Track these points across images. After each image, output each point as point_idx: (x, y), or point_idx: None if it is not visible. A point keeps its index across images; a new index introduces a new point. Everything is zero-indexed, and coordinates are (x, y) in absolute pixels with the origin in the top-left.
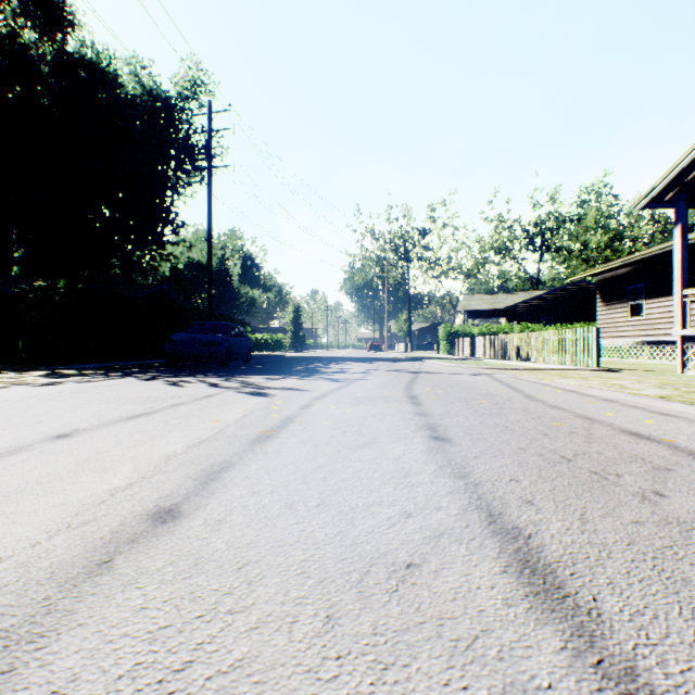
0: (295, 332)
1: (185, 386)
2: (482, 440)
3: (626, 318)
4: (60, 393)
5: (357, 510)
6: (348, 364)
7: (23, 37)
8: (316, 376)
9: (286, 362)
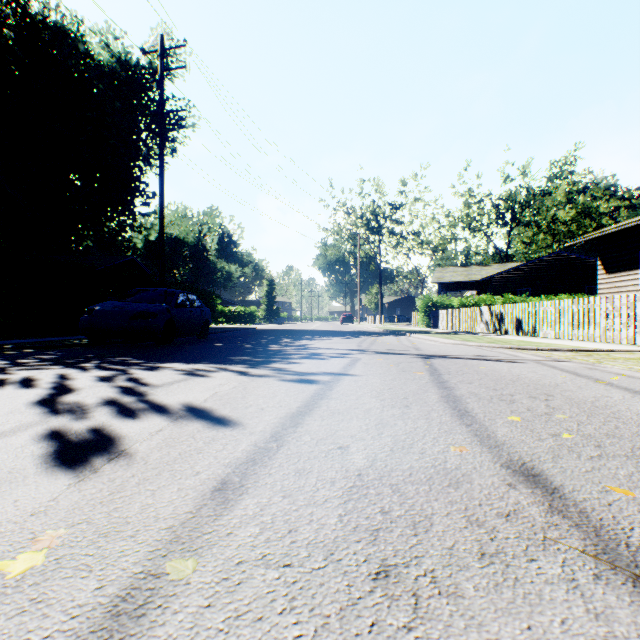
0: (269, 305)
1: None
2: None
3: (638, 286)
4: None
5: None
6: (321, 340)
7: None
8: (272, 364)
9: (249, 336)
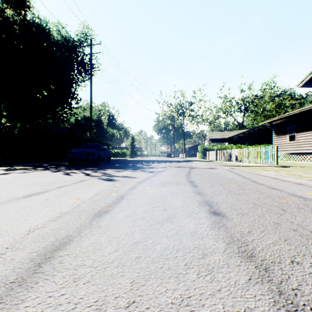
0: (132, 149)
1: (72, 175)
2: (245, 215)
3: (287, 142)
4: (2, 179)
5: None
6: (156, 163)
7: (6, 12)
8: (140, 169)
9: (127, 162)
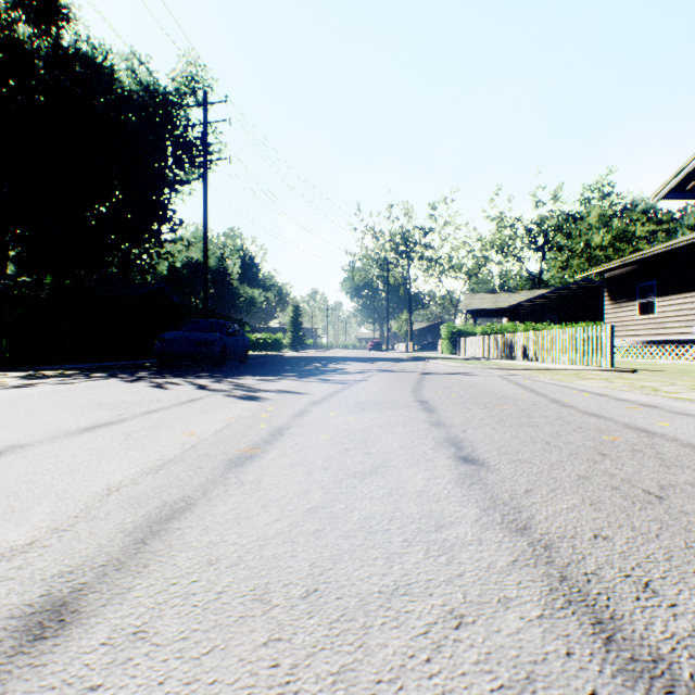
0: (295, 332)
1: (169, 388)
2: (525, 462)
3: (635, 317)
4: (25, 397)
5: (372, 608)
6: (348, 364)
7: (17, 31)
8: (315, 377)
9: (284, 362)
